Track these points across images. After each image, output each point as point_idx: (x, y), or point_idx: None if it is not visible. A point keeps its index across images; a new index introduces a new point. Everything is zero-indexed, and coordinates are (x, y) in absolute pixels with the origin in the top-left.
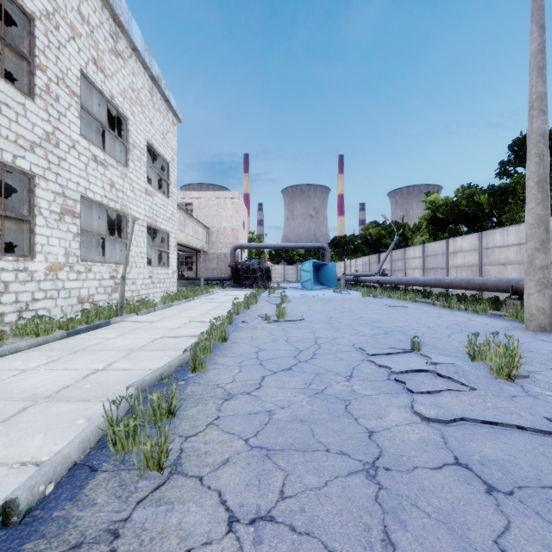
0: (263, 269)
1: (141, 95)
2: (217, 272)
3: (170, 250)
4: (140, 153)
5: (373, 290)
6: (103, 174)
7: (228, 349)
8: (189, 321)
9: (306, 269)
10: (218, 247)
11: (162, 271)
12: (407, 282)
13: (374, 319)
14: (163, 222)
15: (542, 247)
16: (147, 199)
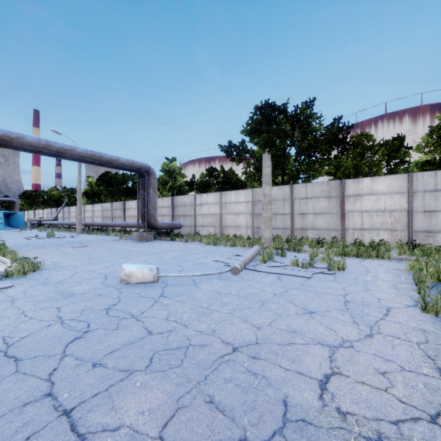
0: None
1: None
2: None
3: None
4: None
5: (47, 228)
6: None
7: None
8: None
9: None
10: None
11: None
12: (63, 224)
13: (33, 235)
14: None
15: (80, 215)
16: None
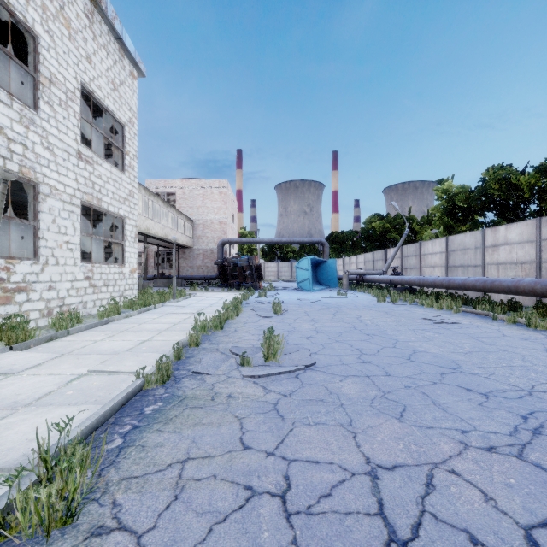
0: (253, 267)
1: (67, 11)
2: (203, 270)
3: (126, 242)
4: (65, 95)
5: (386, 292)
6: None
7: None
8: (87, 371)
9: (303, 267)
10: (204, 242)
11: (111, 269)
12: (435, 283)
13: (444, 360)
14: (113, 202)
15: None
16: (80, 166)
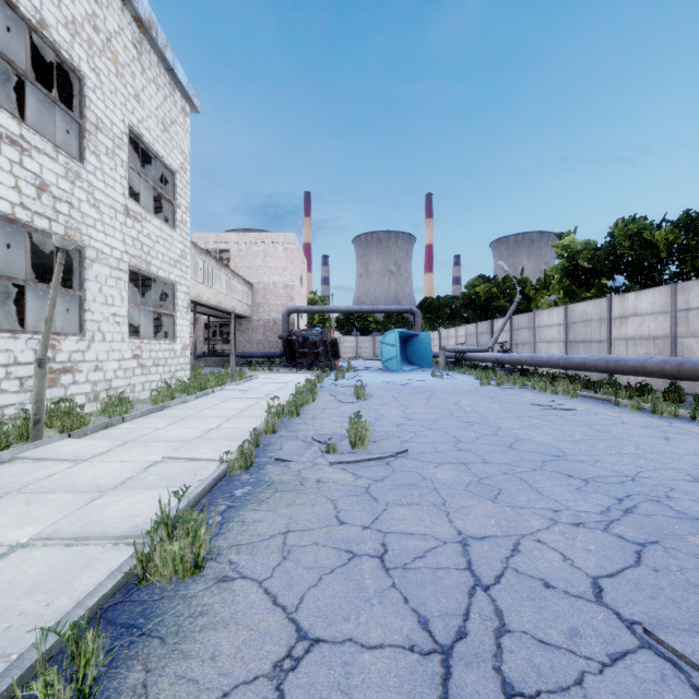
0: (327, 342)
1: (114, 43)
2: (264, 346)
3: (177, 312)
4: (112, 143)
5: (491, 373)
6: (18, 163)
7: (180, 644)
8: (162, 457)
9: (390, 342)
10: (265, 310)
11: (162, 346)
12: (550, 363)
13: (549, 447)
14: (163, 266)
15: None
16: (128, 225)
